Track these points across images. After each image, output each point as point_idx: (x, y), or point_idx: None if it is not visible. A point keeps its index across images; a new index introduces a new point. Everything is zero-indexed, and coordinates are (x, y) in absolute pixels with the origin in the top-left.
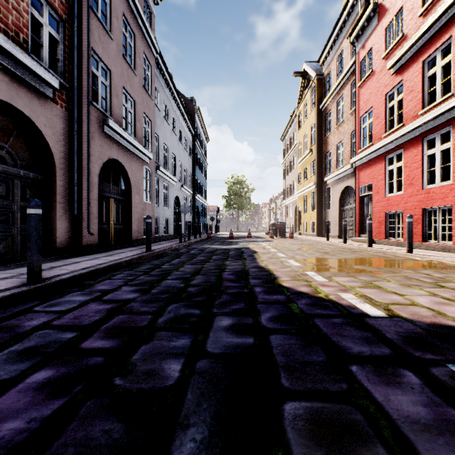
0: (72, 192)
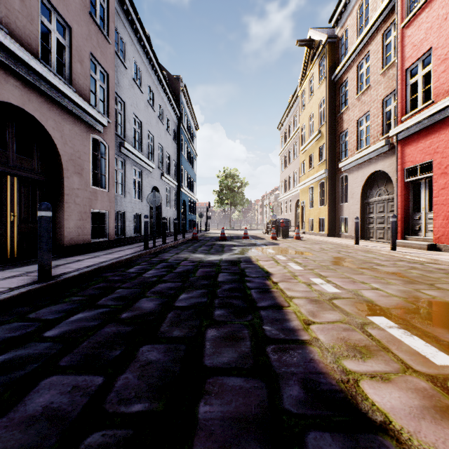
0: None
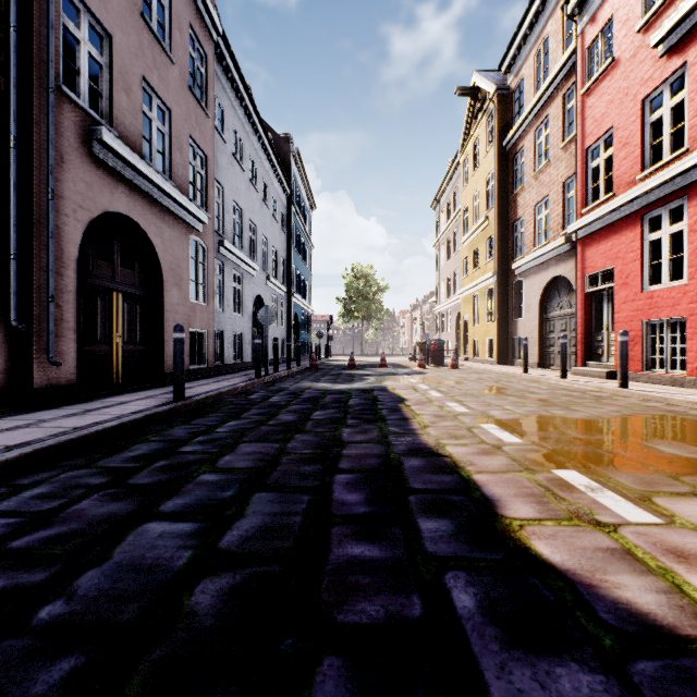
0: (9, 273)
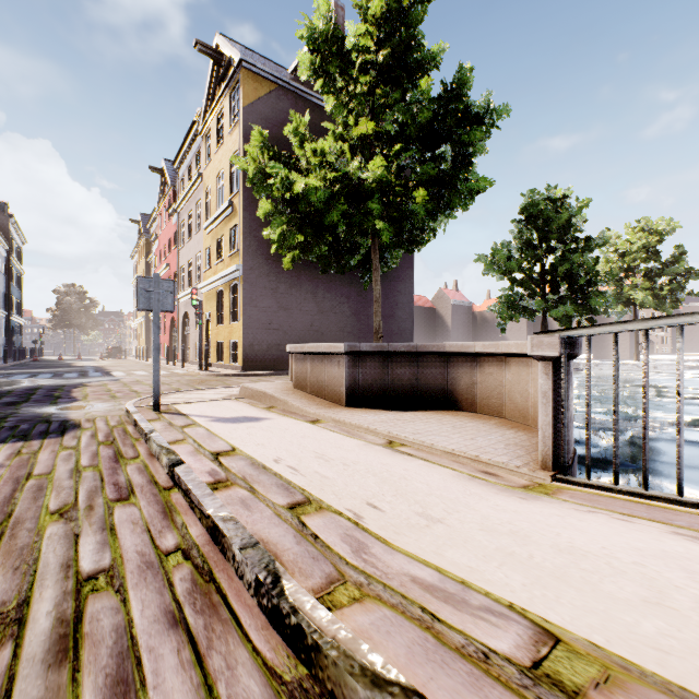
0: None
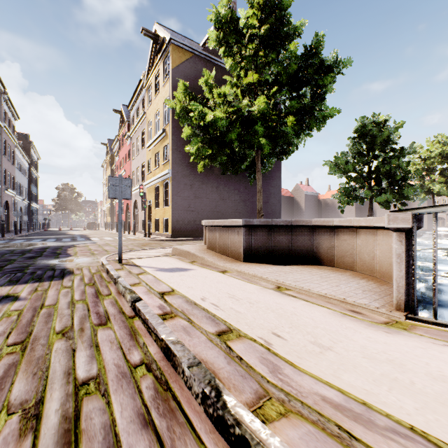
0: None
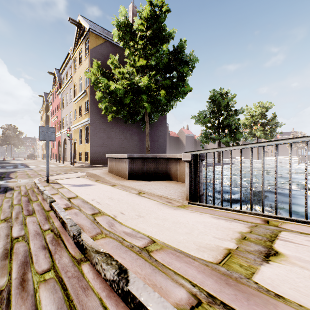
0: None
